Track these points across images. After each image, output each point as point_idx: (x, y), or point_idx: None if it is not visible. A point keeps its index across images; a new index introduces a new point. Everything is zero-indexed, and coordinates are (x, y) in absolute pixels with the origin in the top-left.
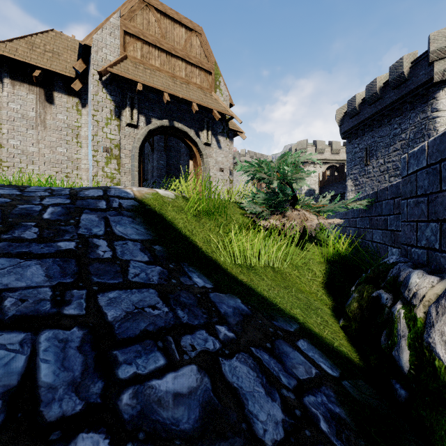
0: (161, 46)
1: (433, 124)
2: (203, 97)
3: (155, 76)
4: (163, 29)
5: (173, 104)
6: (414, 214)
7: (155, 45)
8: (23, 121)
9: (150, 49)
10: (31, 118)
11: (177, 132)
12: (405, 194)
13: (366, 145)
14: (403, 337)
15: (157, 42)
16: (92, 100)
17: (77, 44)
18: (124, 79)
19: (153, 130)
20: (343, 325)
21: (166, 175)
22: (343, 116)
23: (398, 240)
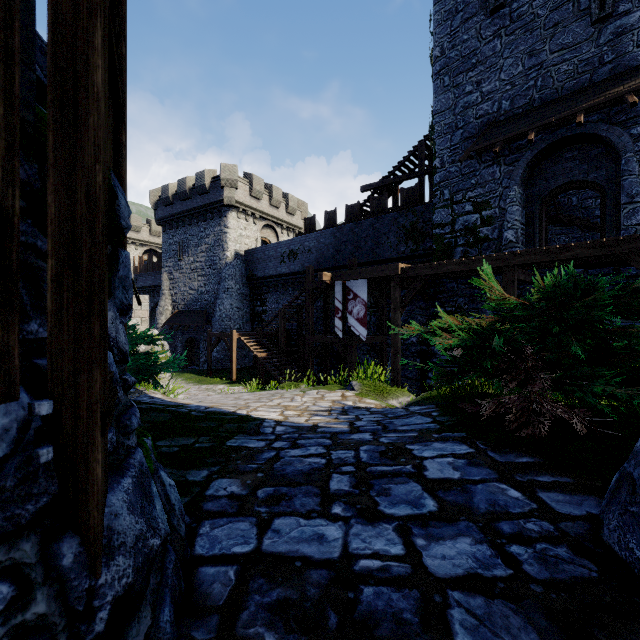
0: None
1: (225, 237)
2: None
3: None
4: None
5: None
6: None
7: None
8: None
9: None
10: None
11: None
12: None
13: (180, 240)
14: None
15: None
16: None
17: None
18: None
19: None
20: None
21: None
22: (159, 200)
23: None
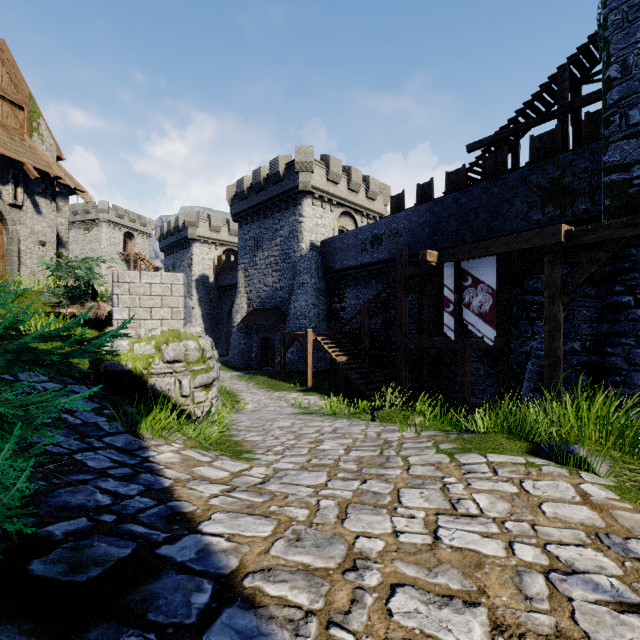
0: None
1: (300, 227)
2: (6, 141)
3: None
4: None
5: None
6: None
7: None
8: None
9: None
10: None
11: None
12: None
13: (255, 235)
14: None
15: None
16: None
17: None
18: None
19: None
20: None
21: None
22: (235, 196)
23: None
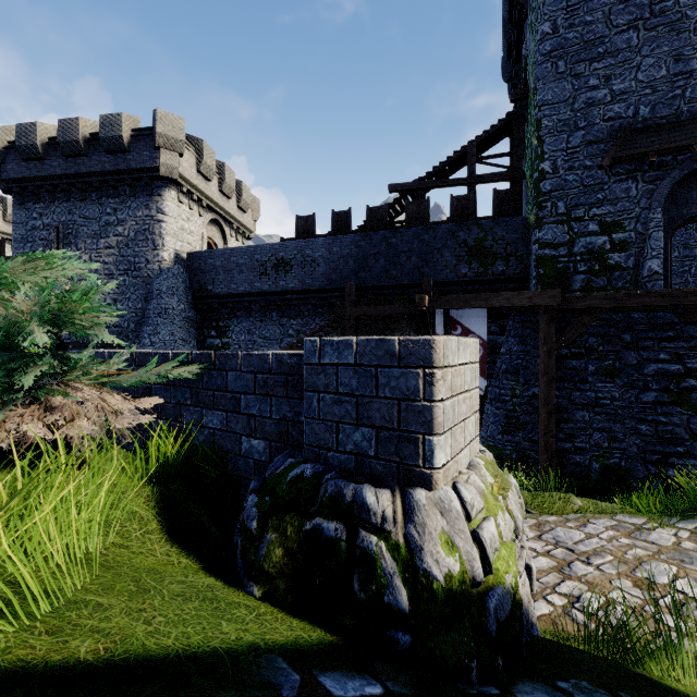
0: None
1: (159, 228)
2: None
3: None
4: None
5: None
6: (333, 413)
7: None
8: None
9: None
10: None
11: None
12: (316, 385)
13: (59, 223)
14: (395, 575)
15: None
16: None
17: None
18: None
19: None
20: (264, 592)
21: None
22: (7, 148)
23: (266, 429)
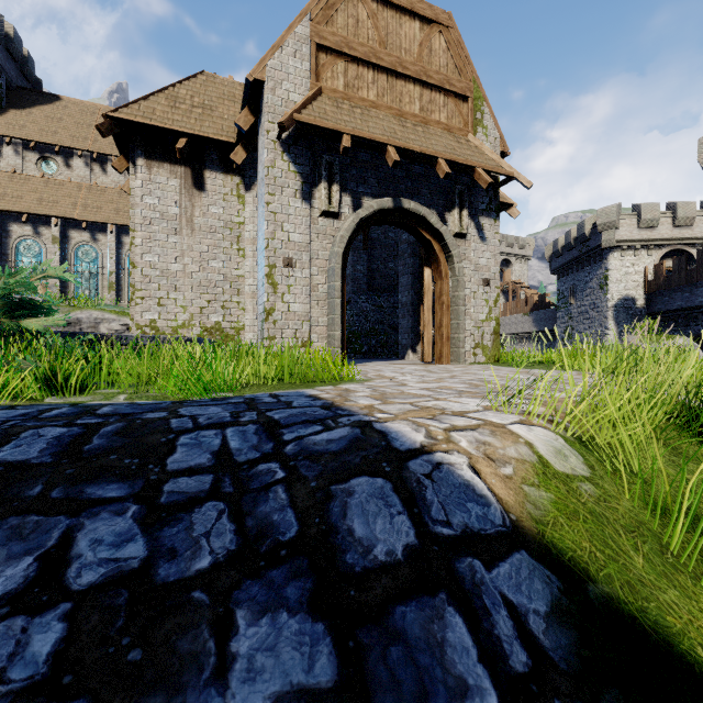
0: (378, 61)
1: None
2: (454, 147)
3: (369, 118)
4: (381, 30)
5: (398, 166)
6: None
7: (367, 62)
8: (162, 223)
9: (360, 71)
10: (174, 218)
11: (405, 217)
12: None
13: None
14: None
15: (372, 56)
16: (265, 177)
17: (236, 88)
18: (318, 132)
19: (365, 219)
20: None
21: (367, 288)
22: None
23: None
